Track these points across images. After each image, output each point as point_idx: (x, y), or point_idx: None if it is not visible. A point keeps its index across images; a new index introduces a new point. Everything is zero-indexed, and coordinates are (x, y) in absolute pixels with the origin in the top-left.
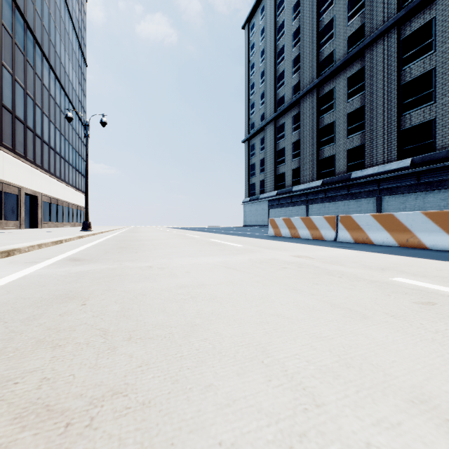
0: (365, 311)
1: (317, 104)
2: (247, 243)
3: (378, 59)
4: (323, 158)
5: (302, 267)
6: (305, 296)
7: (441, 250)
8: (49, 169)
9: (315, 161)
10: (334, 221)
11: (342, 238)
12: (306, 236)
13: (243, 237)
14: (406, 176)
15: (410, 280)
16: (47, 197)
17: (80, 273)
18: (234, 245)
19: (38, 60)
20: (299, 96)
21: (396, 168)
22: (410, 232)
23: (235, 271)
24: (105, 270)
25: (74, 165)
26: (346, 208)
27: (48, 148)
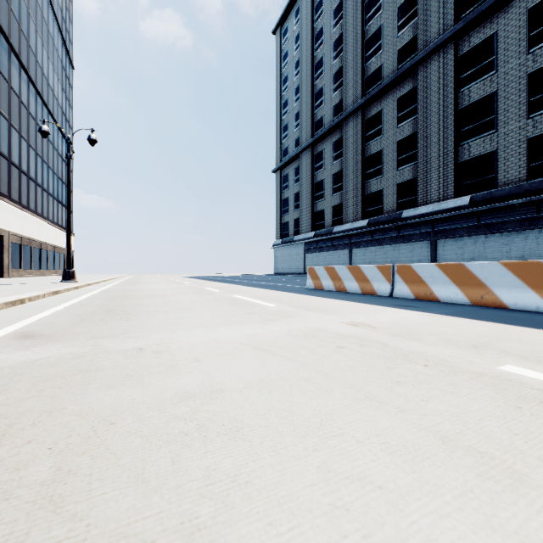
0: (507, 455)
1: (362, 128)
2: (281, 302)
3: (433, 79)
4: (369, 194)
5: (365, 346)
6: (391, 415)
7: (525, 310)
8: (20, 200)
9: (360, 197)
10: (390, 271)
11: (400, 293)
12: (355, 289)
13: (275, 291)
14: (464, 216)
15: (526, 370)
16: (17, 237)
17: (18, 368)
18: (265, 304)
19: (4, 55)
20: (341, 118)
21: (453, 207)
22: (485, 287)
23: (270, 357)
24: (65, 359)
25: (55, 196)
26: (396, 253)
27: (18, 172)
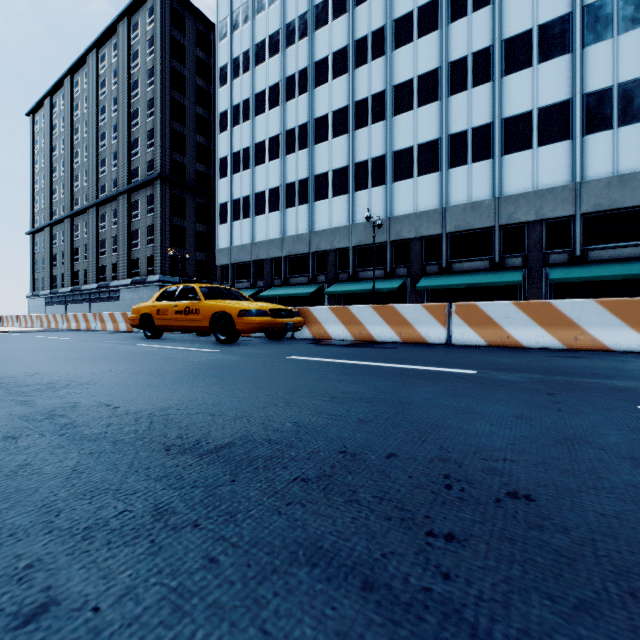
0: None
1: (72, 229)
2: None
3: (91, 220)
4: (76, 271)
5: None
6: None
7: None
8: None
9: (70, 272)
10: None
11: None
12: None
13: None
14: (97, 293)
15: None
16: None
17: None
18: None
19: None
20: (61, 218)
21: (93, 288)
22: None
23: None
24: None
25: None
26: (81, 309)
27: None
